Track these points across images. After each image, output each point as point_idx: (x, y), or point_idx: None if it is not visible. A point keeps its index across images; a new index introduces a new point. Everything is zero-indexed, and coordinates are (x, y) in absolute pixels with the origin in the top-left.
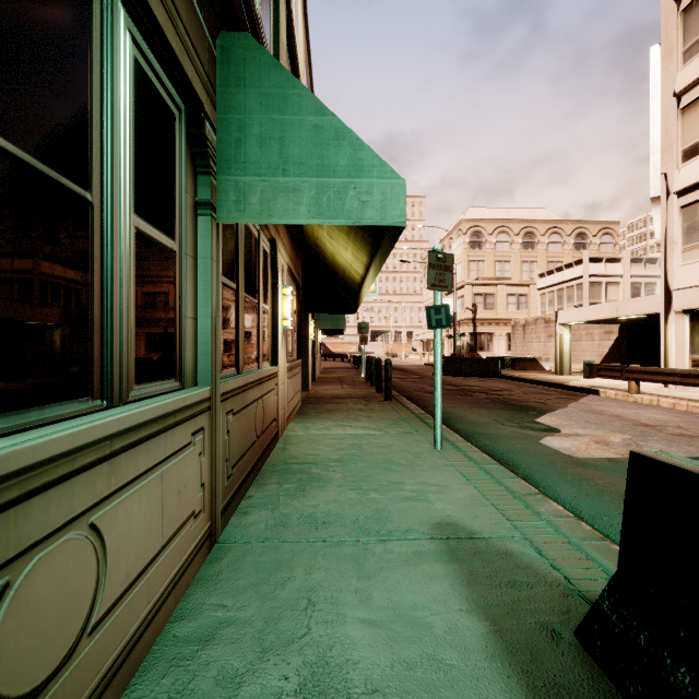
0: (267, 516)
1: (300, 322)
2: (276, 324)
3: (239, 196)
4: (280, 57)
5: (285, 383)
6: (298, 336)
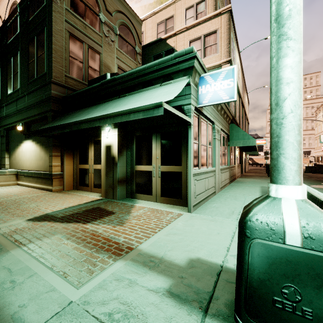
0: (235, 184)
1: (240, 154)
2: (235, 156)
3: (232, 143)
4: (236, 102)
5: (236, 169)
6: (239, 158)
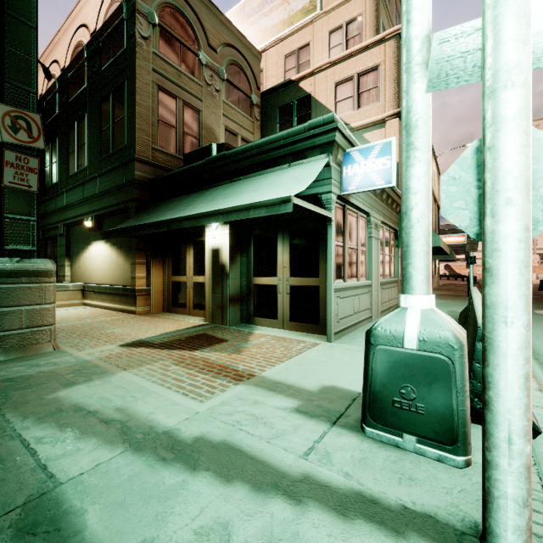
0: None
1: None
2: None
3: None
4: None
5: None
6: None
